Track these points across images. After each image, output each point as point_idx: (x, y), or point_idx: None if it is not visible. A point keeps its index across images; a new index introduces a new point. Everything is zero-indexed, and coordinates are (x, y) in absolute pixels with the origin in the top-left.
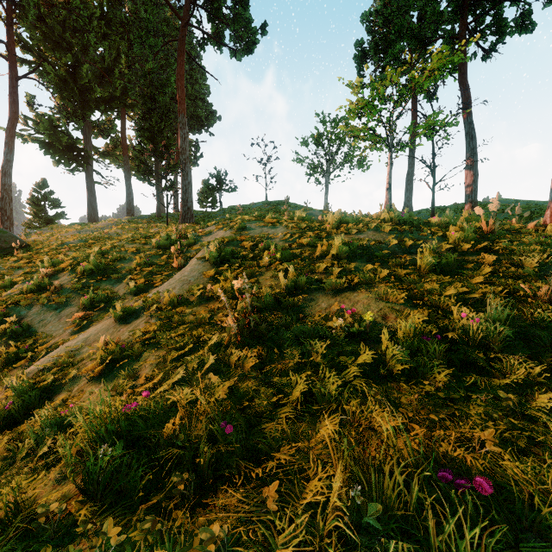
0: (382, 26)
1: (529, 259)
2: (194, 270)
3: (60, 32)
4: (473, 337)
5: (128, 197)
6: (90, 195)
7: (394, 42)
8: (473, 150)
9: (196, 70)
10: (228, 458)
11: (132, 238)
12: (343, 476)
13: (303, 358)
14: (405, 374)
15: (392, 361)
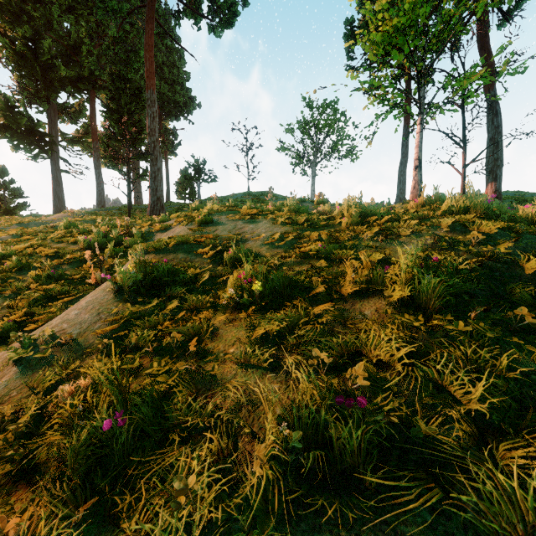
0: (375, 0)
1: None
2: (92, 305)
3: (18, 2)
4: None
5: (97, 187)
6: (56, 184)
7: (400, 0)
8: (498, 128)
9: (174, 53)
10: None
11: (62, 234)
12: None
13: None
14: None
15: None
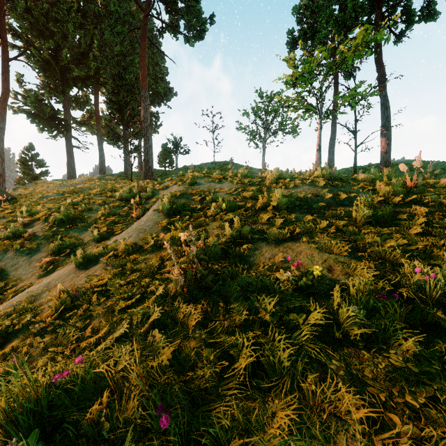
0: (310, 17)
1: None
2: (149, 220)
3: (44, 22)
4: (430, 295)
5: (100, 159)
6: (69, 157)
7: (321, 28)
8: (388, 118)
9: (156, 54)
10: None
11: (100, 192)
12: None
13: (249, 313)
14: (363, 338)
15: (347, 323)
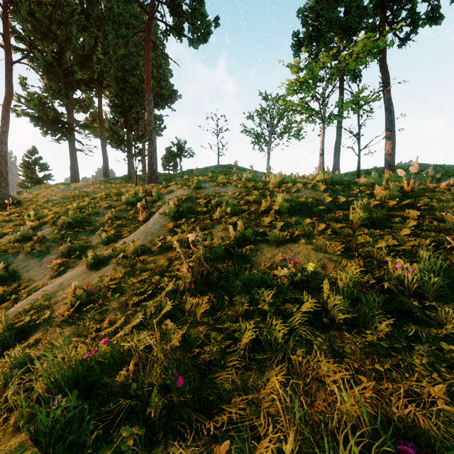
0: (315, 19)
1: (449, 214)
2: (156, 223)
3: (48, 24)
4: (407, 287)
5: (104, 162)
6: (73, 160)
7: (325, 32)
8: (392, 122)
9: (160, 56)
10: (180, 410)
11: (105, 196)
12: (296, 444)
13: (251, 305)
14: (347, 323)
15: (334, 310)
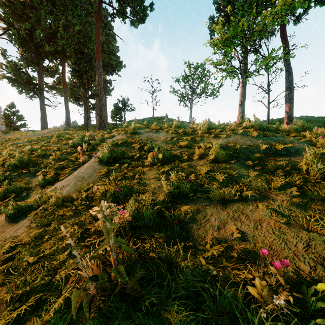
0: (226, 6)
1: None
2: (90, 167)
3: (22, 8)
4: None
5: (66, 114)
6: (42, 113)
7: (237, 11)
8: (291, 82)
9: (110, 36)
10: None
11: (57, 140)
12: None
13: None
14: None
15: None
